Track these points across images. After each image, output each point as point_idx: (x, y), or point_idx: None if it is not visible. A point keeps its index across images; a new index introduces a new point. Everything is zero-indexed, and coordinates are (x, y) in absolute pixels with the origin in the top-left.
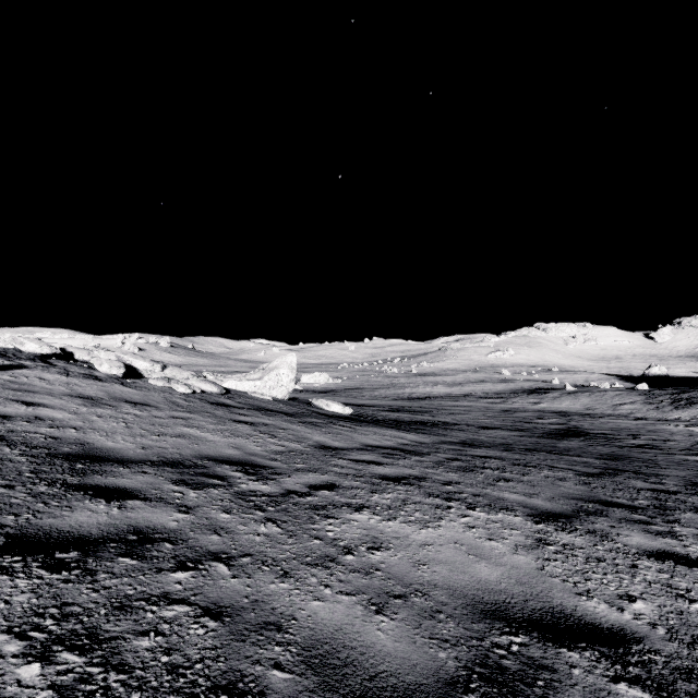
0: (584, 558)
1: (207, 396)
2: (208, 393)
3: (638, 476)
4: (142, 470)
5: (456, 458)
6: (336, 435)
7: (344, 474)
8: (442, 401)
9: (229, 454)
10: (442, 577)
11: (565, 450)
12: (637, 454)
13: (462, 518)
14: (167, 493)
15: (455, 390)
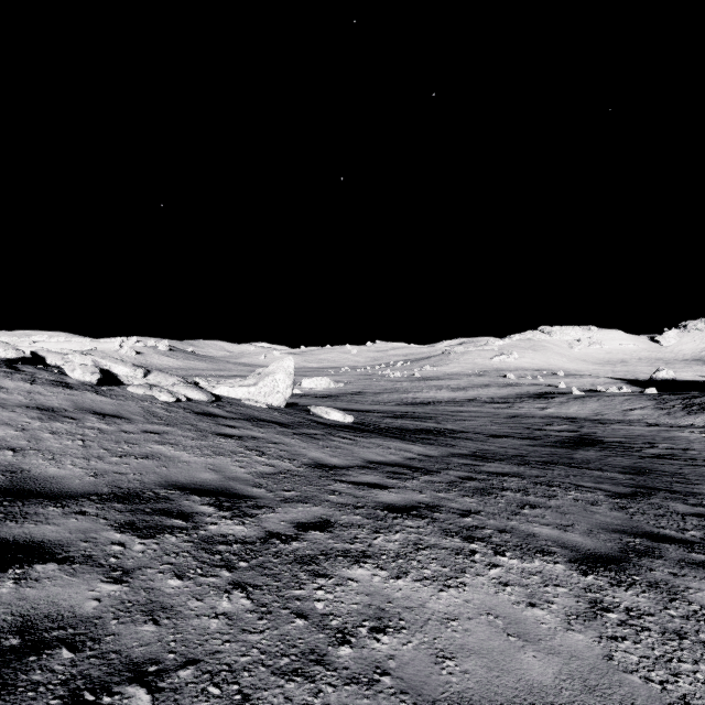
0: (659, 634)
1: (193, 405)
2: (196, 401)
3: (674, 495)
4: (80, 509)
5: (470, 477)
6: (335, 450)
7: (341, 505)
8: (446, 407)
9: (204, 479)
10: (477, 683)
11: (584, 463)
12: (661, 466)
13: (491, 570)
14: (101, 547)
15: (459, 395)
